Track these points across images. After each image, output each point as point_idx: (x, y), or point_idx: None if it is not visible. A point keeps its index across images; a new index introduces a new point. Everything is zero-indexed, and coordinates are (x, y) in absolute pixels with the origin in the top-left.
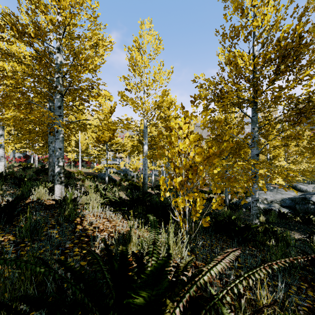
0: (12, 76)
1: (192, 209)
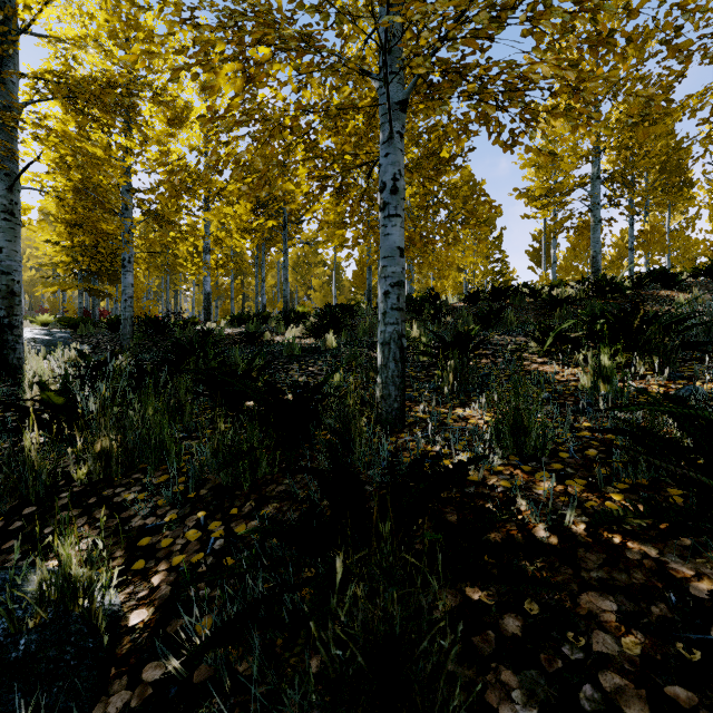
0: (615, 176)
1: (439, 289)
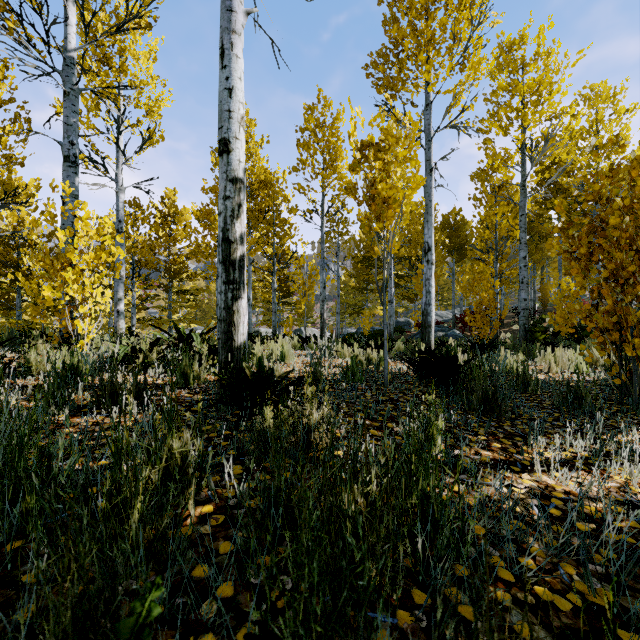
0: None
1: None
